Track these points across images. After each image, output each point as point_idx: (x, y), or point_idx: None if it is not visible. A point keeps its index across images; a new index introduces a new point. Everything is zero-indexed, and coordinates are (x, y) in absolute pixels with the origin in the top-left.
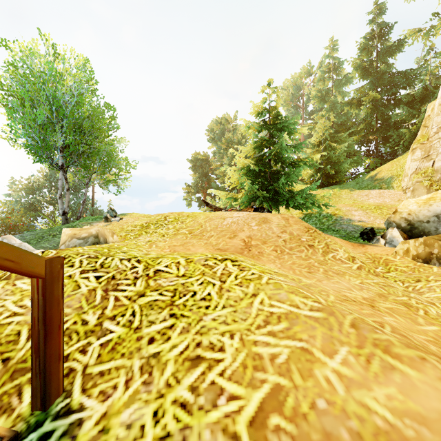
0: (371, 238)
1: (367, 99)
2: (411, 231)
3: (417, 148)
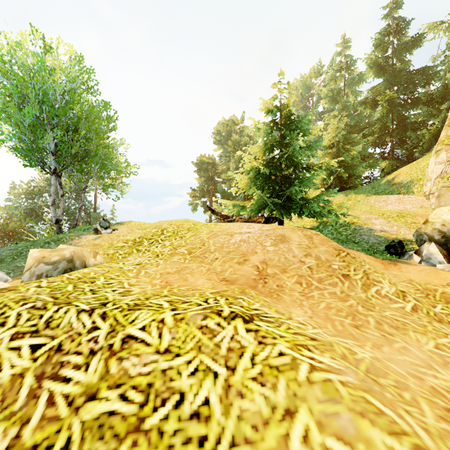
0: (402, 253)
1: (383, 98)
2: (446, 245)
3: (442, 150)
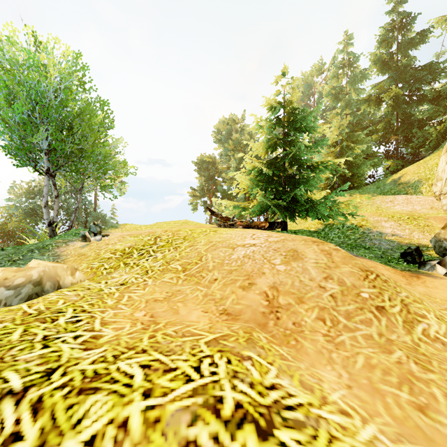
0: (422, 262)
1: (388, 95)
2: None
3: None
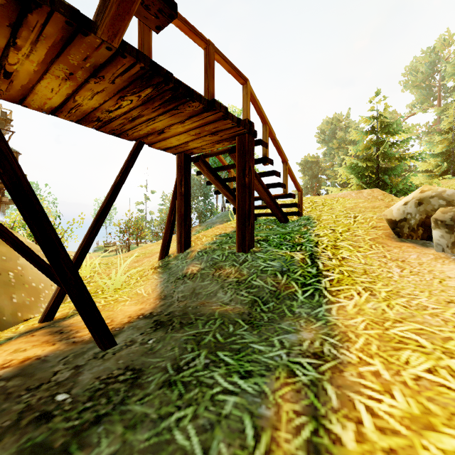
0: None
1: None
2: None
3: None
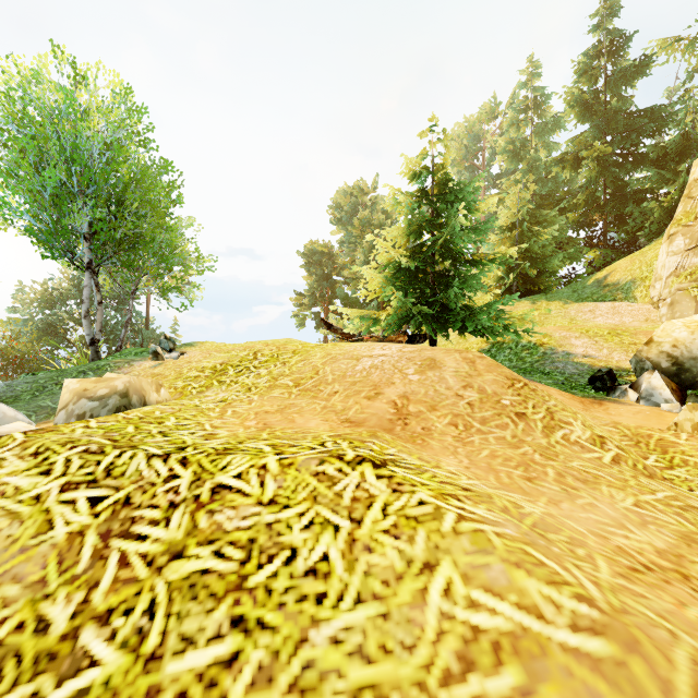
0: (612, 387)
1: (590, 154)
2: (679, 376)
3: (677, 233)
